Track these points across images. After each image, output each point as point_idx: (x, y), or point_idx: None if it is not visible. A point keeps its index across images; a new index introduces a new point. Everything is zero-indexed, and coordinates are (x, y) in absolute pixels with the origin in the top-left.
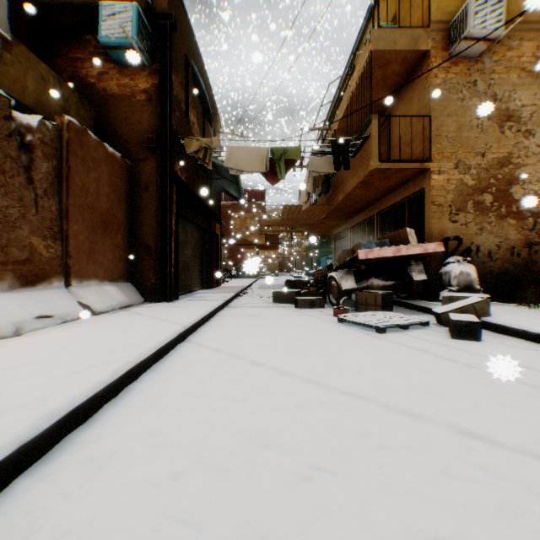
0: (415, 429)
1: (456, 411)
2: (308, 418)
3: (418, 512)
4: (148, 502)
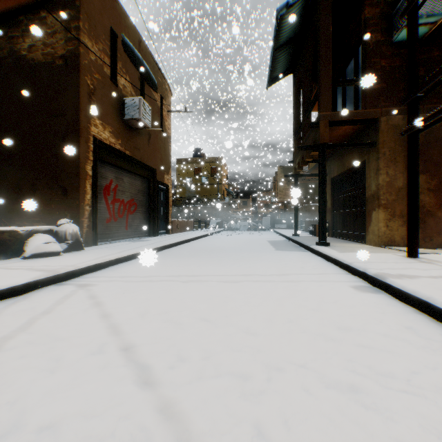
0: (195, 386)
1: (102, 413)
2: (317, 424)
3: (249, 339)
4: (407, 358)
